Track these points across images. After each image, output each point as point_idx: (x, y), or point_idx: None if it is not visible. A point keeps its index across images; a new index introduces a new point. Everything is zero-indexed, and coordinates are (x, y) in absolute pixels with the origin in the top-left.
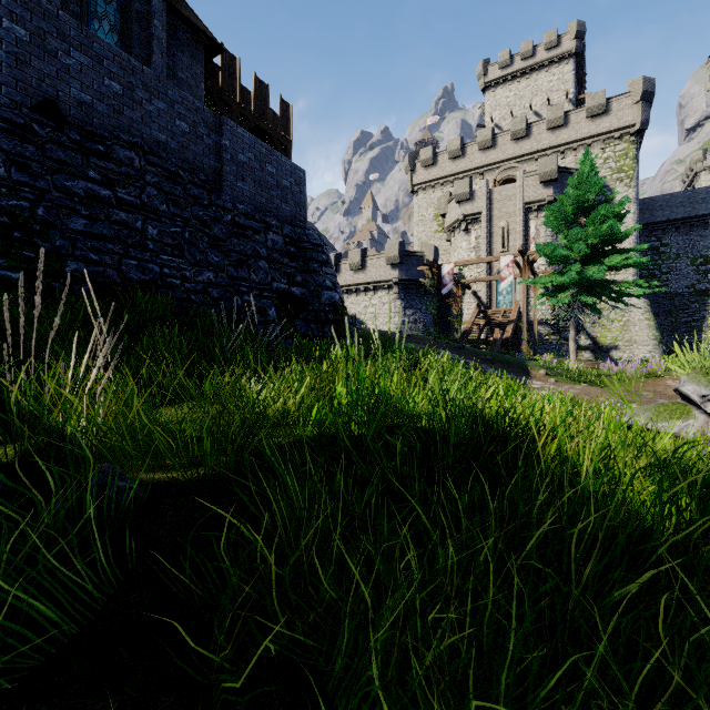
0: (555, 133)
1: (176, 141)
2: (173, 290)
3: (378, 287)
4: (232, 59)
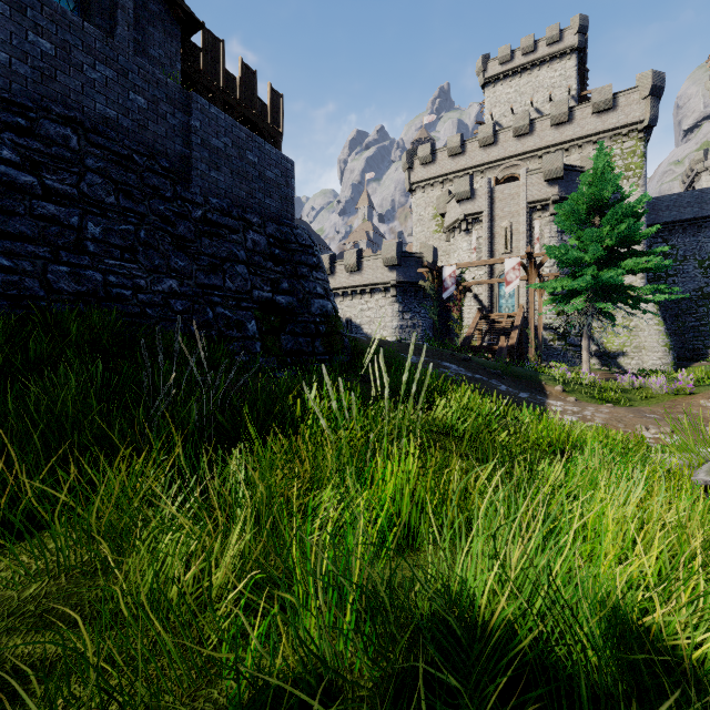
0: (559, 130)
1: (130, 118)
2: (122, 302)
3: (375, 290)
4: (215, 41)
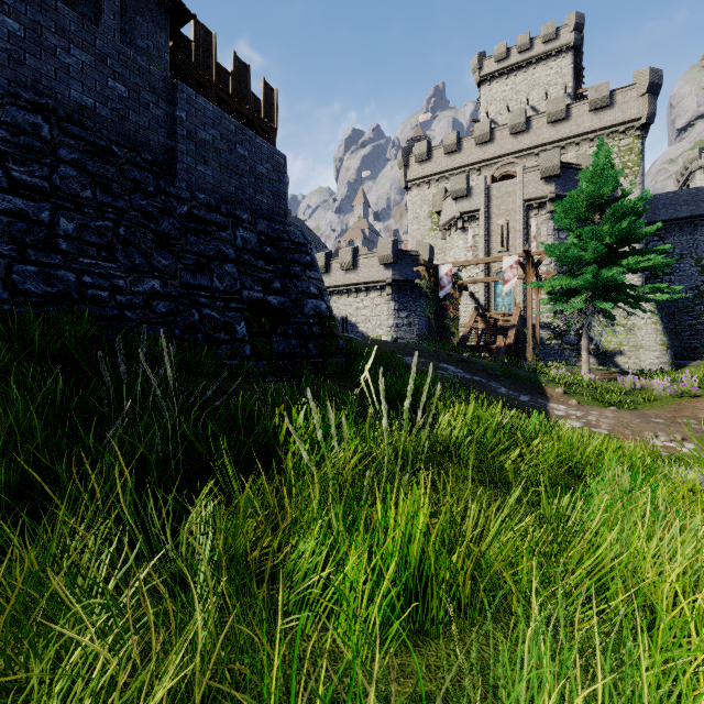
0: (556, 127)
1: (109, 107)
2: (98, 304)
3: (371, 288)
4: (207, 33)
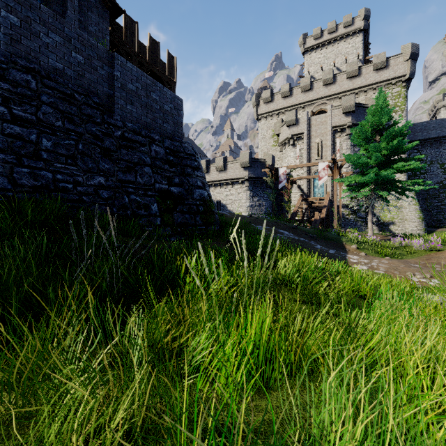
0: (352, 81)
1: (73, 69)
2: (66, 192)
3: (235, 182)
4: (132, 22)
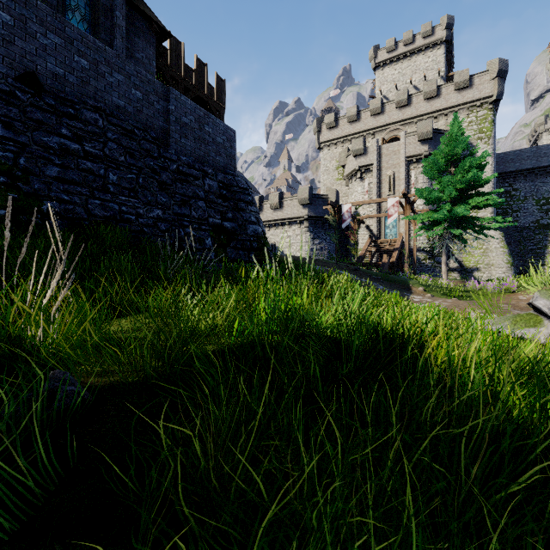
0: (430, 102)
1: (132, 106)
2: (129, 224)
3: (293, 222)
4: (178, 43)
